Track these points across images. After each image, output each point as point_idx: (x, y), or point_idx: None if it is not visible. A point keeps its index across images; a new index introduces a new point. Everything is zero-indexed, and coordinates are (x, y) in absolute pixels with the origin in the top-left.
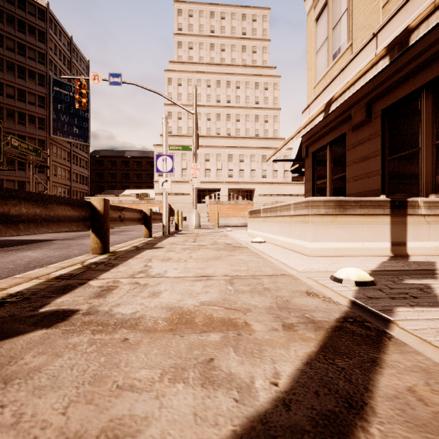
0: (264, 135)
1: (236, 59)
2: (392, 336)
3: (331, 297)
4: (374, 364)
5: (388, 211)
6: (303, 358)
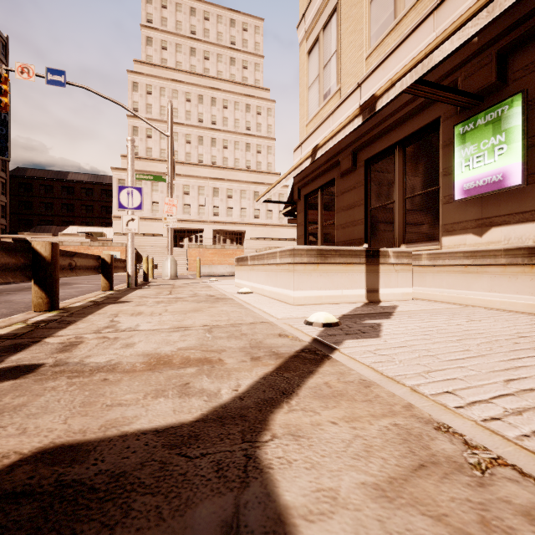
0: (256, 168)
1: (224, 72)
2: (331, 357)
3: (299, 336)
4: (310, 373)
5: (364, 260)
6: (261, 375)
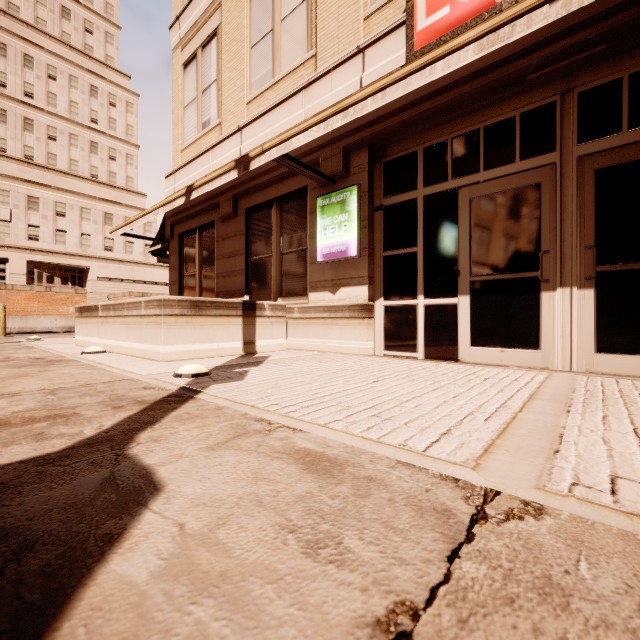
0: (109, 180)
1: (49, 23)
2: (195, 397)
3: (166, 387)
4: (174, 409)
5: (241, 313)
6: (125, 417)
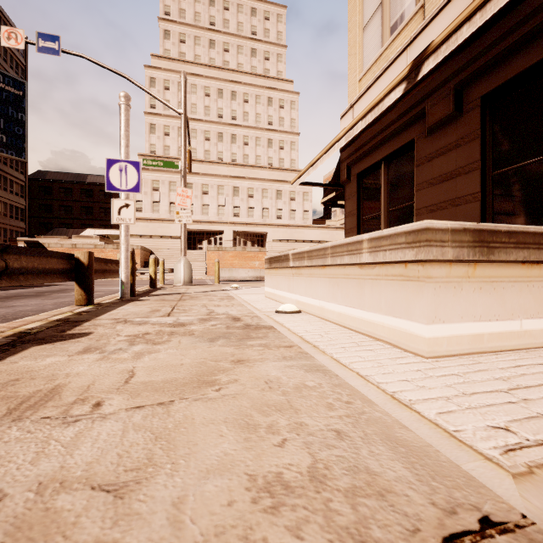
0: (279, 165)
1: (244, 64)
2: None
3: None
4: None
5: None
6: None
